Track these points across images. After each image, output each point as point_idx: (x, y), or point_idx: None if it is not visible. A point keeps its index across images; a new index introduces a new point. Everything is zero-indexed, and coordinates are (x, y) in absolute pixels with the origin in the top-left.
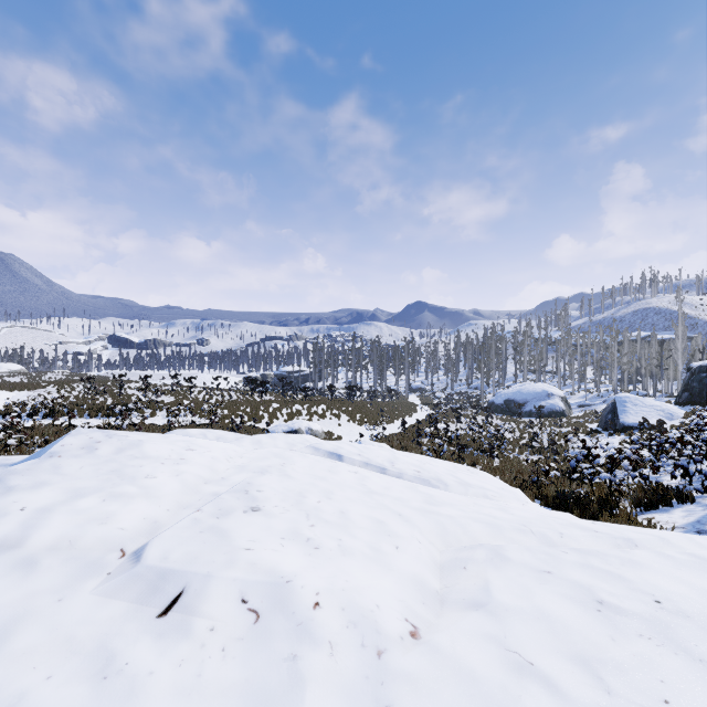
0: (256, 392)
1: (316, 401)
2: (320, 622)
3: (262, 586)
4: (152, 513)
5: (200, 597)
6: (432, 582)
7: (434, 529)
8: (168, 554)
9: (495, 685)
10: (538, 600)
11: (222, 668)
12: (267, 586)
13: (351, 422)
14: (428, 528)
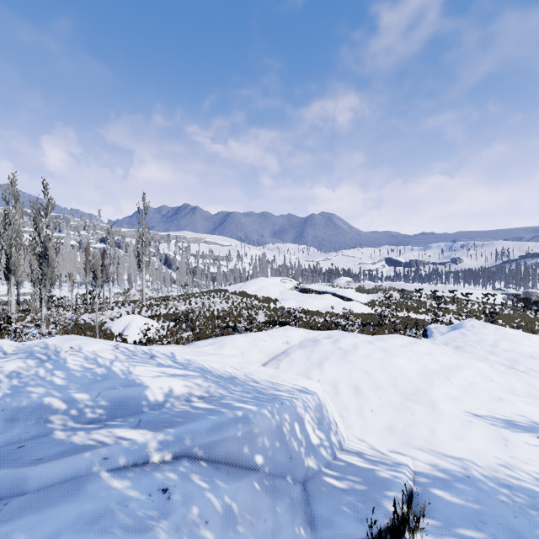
0: (526, 309)
1: None
2: None
3: None
4: (533, 350)
5: None
6: None
7: None
8: None
9: None
10: None
11: None
12: None
13: None
14: None
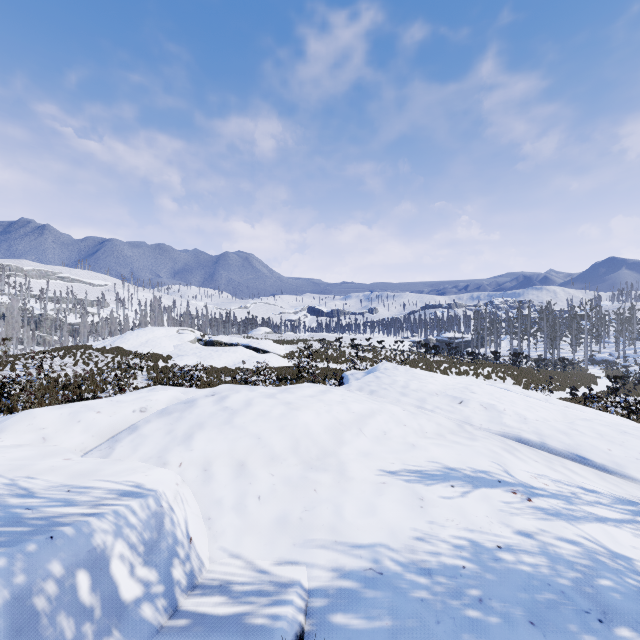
0: (427, 354)
1: (481, 364)
2: (506, 412)
3: (486, 403)
4: (437, 388)
5: (468, 402)
6: (551, 420)
7: (560, 414)
8: (453, 394)
9: (561, 428)
10: (594, 426)
11: (480, 412)
12: (487, 404)
13: (516, 385)
14: (556, 413)
